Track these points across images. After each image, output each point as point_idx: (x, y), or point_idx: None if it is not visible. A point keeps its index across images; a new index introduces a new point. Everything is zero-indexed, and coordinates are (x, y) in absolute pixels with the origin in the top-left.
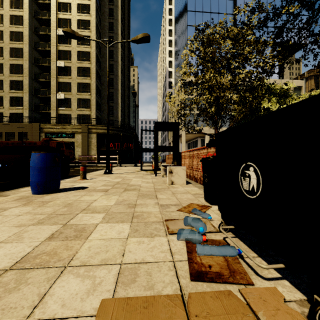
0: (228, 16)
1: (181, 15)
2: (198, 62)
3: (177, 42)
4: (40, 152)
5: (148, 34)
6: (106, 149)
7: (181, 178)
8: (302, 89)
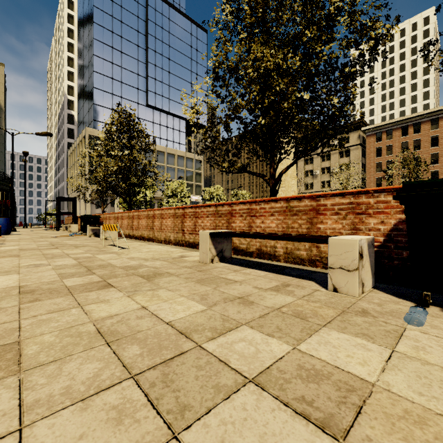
0: (141, 78)
1: (87, 50)
2: (107, 115)
3: (81, 75)
4: (4, 218)
5: (51, 133)
6: (11, 212)
7: (76, 229)
8: (202, 163)
